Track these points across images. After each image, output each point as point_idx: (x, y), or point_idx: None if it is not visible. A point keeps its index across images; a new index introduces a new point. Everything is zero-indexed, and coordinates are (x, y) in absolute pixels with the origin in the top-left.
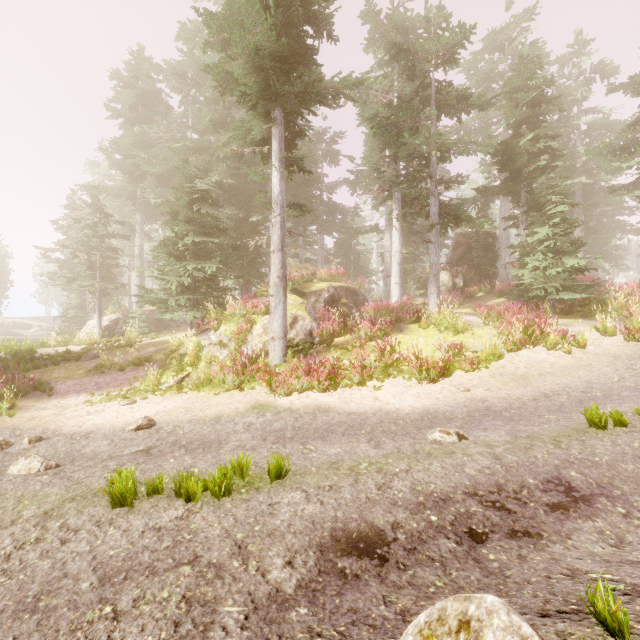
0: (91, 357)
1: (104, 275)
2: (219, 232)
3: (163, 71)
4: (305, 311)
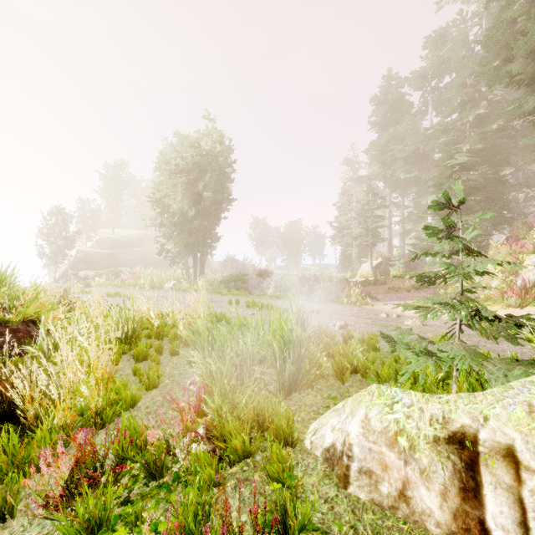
0: (382, 283)
1: (373, 234)
2: (475, 191)
3: (408, 80)
4: None
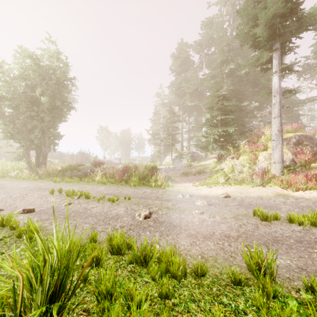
0: (178, 170)
1: (173, 138)
2: (231, 113)
3: (192, 46)
4: (286, 149)
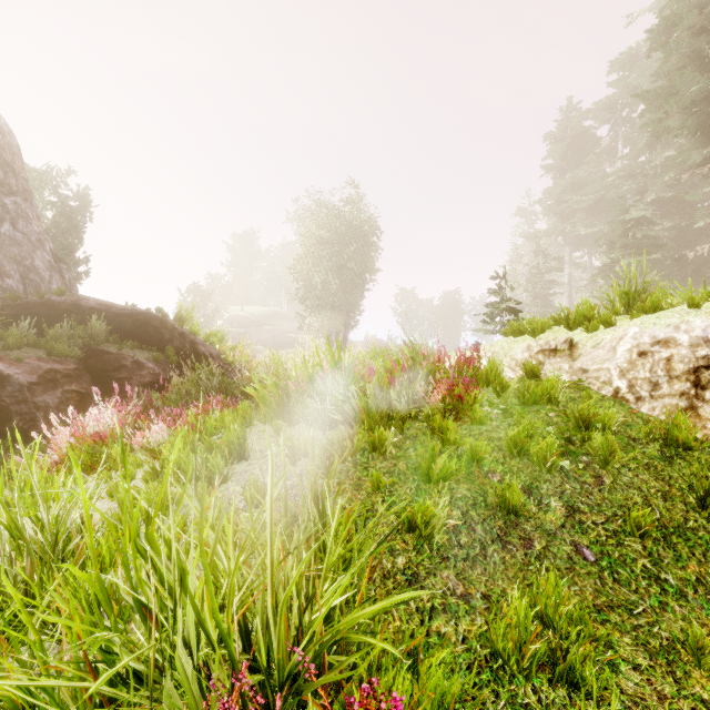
0: None
1: (544, 303)
2: (655, 249)
3: (591, 112)
4: None
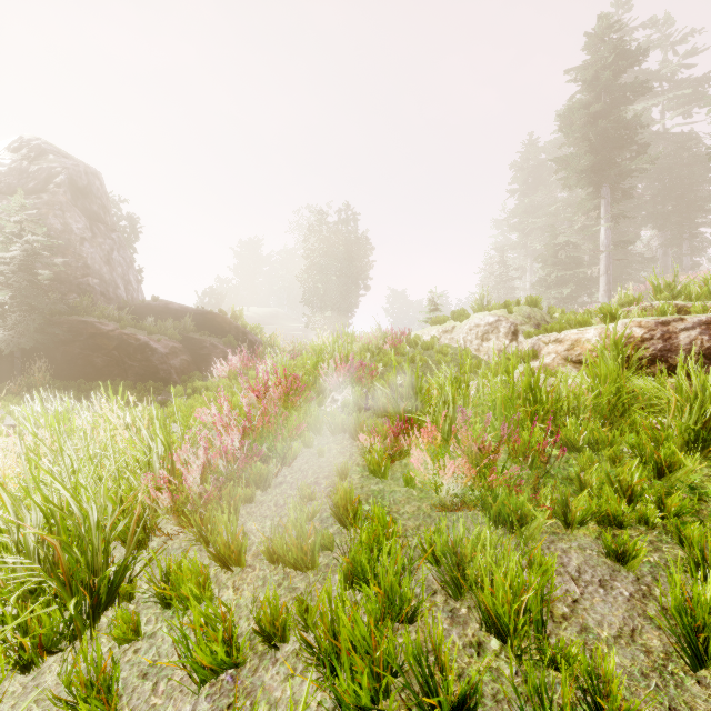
0: None
1: None
2: (576, 266)
3: (545, 148)
4: None
